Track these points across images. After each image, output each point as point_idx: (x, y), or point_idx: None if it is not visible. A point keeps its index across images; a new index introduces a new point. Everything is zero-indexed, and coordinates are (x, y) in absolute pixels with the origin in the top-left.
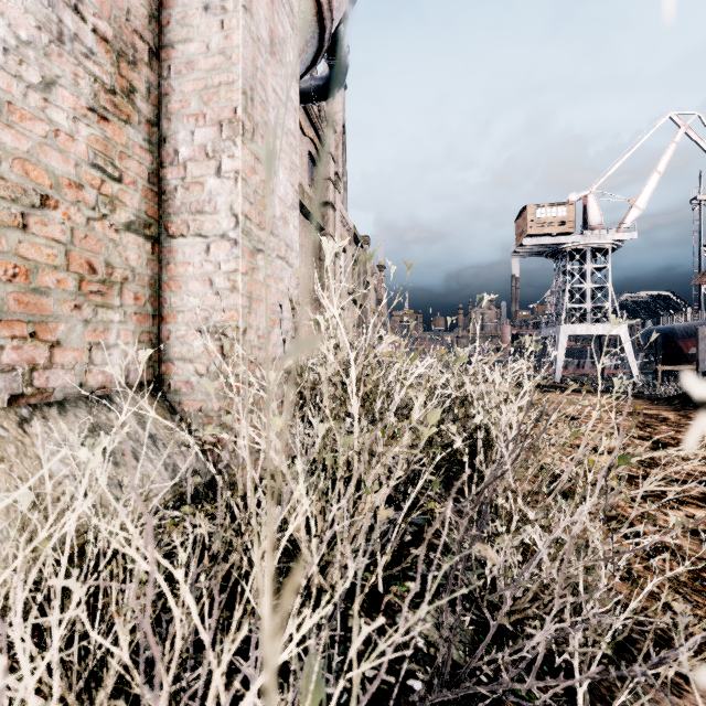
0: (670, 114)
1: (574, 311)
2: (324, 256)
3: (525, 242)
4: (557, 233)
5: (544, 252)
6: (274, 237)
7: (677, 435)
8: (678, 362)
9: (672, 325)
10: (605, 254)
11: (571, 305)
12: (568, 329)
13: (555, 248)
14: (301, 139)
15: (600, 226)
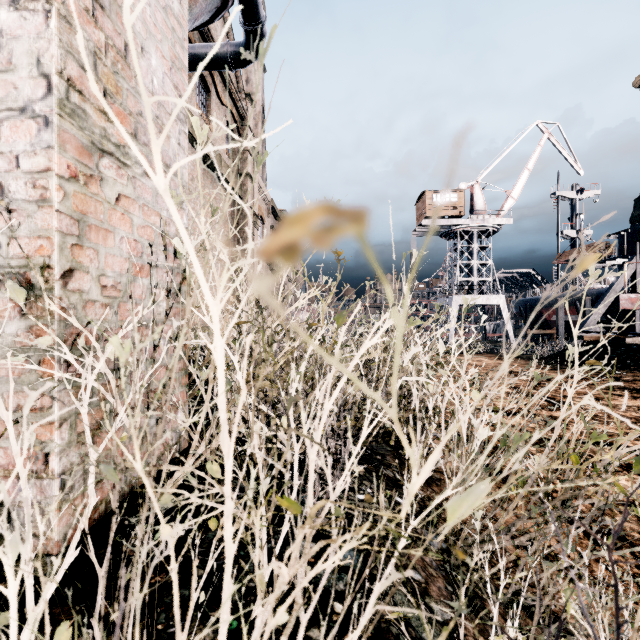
0: (537, 122)
1: (463, 284)
2: (243, 225)
3: (424, 222)
4: (450, 216)
5: (439, 232)
6: (138, 144)
7: (565, 392)
8: (542, 327)
9: (538, 297)
10: (487, 236)
11: (462, 278)
12: (459, 299)
13: (448, 229)
14: (219, 108)
15: (484, 212)
